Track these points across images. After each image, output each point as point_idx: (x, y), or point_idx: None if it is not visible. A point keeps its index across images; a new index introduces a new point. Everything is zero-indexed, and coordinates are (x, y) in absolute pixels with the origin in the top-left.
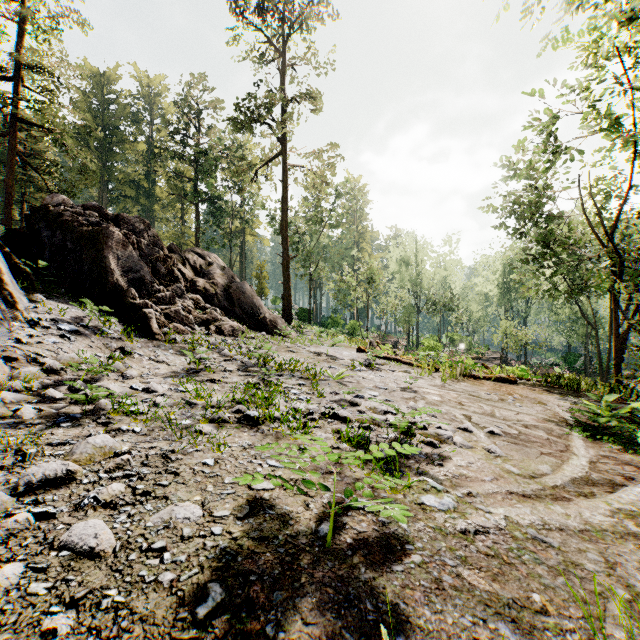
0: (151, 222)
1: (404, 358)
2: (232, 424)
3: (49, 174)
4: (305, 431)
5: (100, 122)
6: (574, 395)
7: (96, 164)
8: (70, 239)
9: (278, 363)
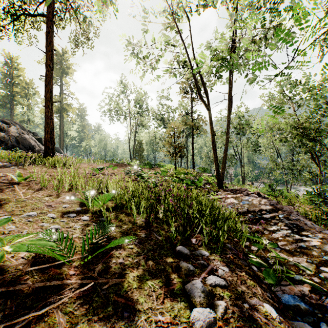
0: None
1: None
2: None
3: None
4: None
5: None
6: None
7: None
8: None
9: None
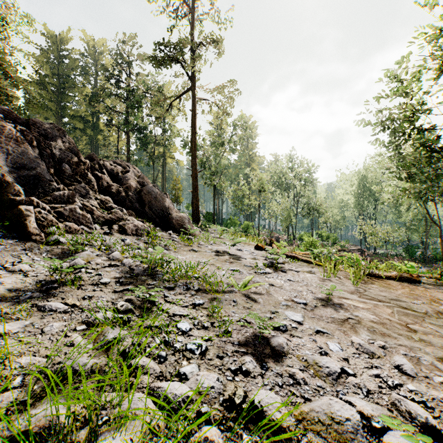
0: (96, 148)
1: (296, 254)
2: None
3: (2, 102)
4: None
5: (56, 72)
6: None
7: (53, 103)
8: None
9: (172, 269)
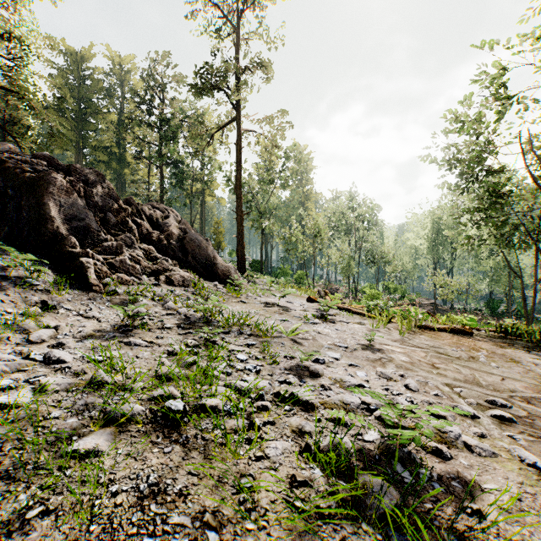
0: (122, 184)
1: (352, 307)
2: (141, 425)
3: (21, 136)
4: (250, 449)
5: (76, 95)
6: (537, 348)
7: (72, 132)
8: (12, 186)
9: (225, 317)
